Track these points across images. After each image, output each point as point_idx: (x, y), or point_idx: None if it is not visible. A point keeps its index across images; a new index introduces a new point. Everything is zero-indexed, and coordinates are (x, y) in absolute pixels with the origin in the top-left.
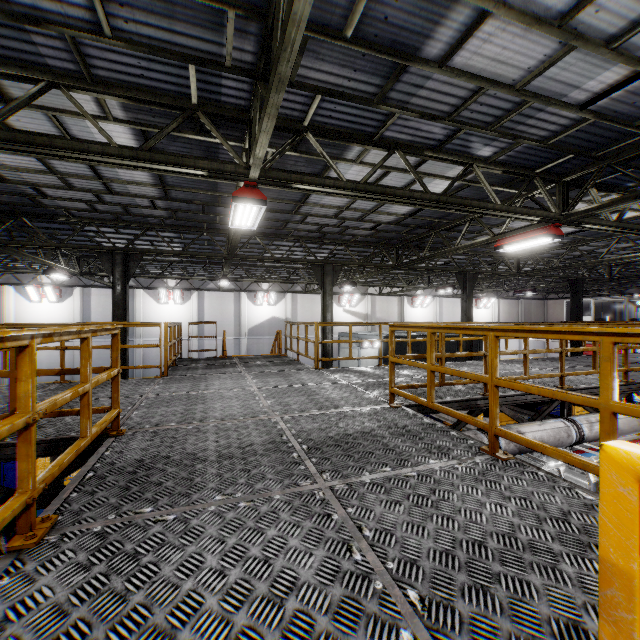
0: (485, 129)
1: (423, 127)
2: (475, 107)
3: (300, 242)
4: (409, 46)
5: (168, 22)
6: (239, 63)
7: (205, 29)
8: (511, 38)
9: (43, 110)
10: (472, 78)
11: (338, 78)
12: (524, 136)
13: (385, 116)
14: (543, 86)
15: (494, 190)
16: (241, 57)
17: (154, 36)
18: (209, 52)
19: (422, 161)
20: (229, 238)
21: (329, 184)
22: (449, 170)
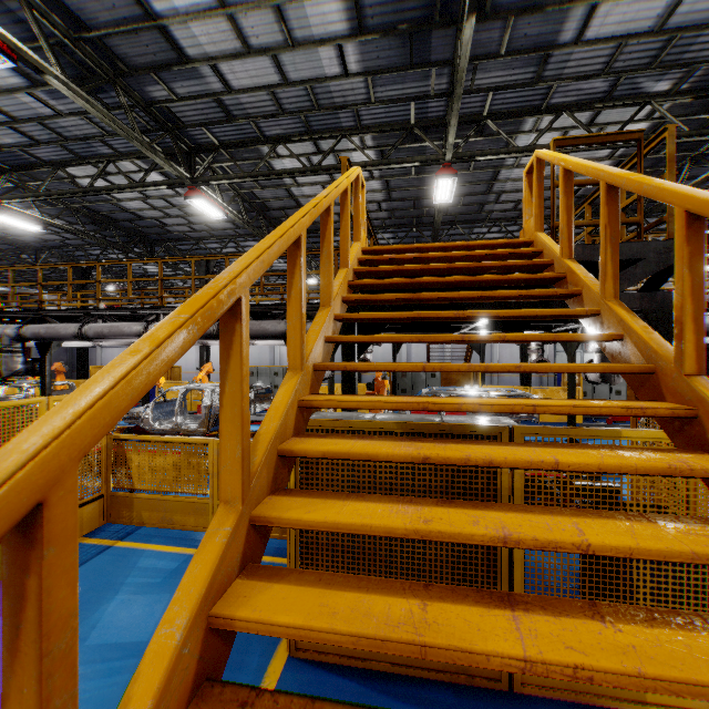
0: (645, 69)
1: (584, 87)
2: (625, 57)
3: (499, 226)
4: (547, 42)
5: (402, 85)
6: (438, 91)
7: (420, 81)
8: (626, 8)
9: (334, 153)
10: (607, 42)
11: (502, 78)
12: (696, 61)
13: (546, 89)
14: (683, 21)
15: (702, 119)
16: (439, 88)
17: (394, 94)
18: (422, 92)
19: (596, 114)
20: (433, 228)
21: (503, 152)
22: (631, 114)
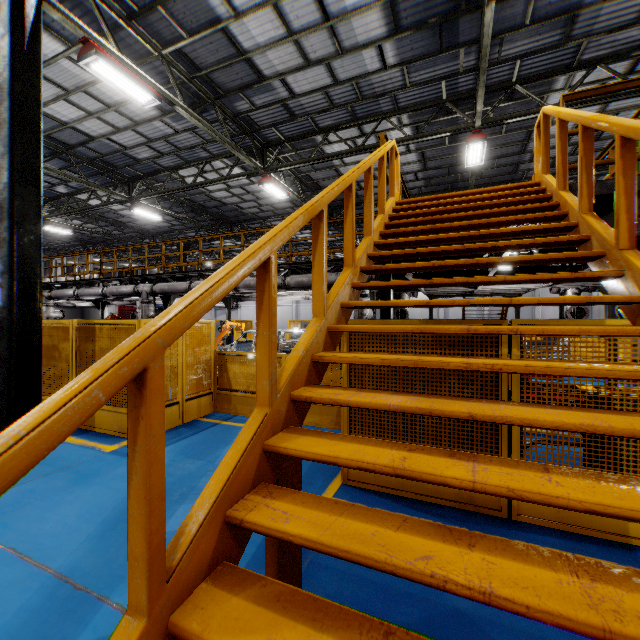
0: None
1: (617, 38)
2: None
3: None
4: (573, 6)
5: (433, 68)
6: (467, 68)
7: (450, 62)
8: None
9: (375, 134)
10: None
11: (529, 45)
12: None
13: (576, 48)
14: None
15: None
16: (468, 65)
17: (427, 77)
18: (452, 71)
19: (634, 61)
20: None
21: (532, 112)
22: None
